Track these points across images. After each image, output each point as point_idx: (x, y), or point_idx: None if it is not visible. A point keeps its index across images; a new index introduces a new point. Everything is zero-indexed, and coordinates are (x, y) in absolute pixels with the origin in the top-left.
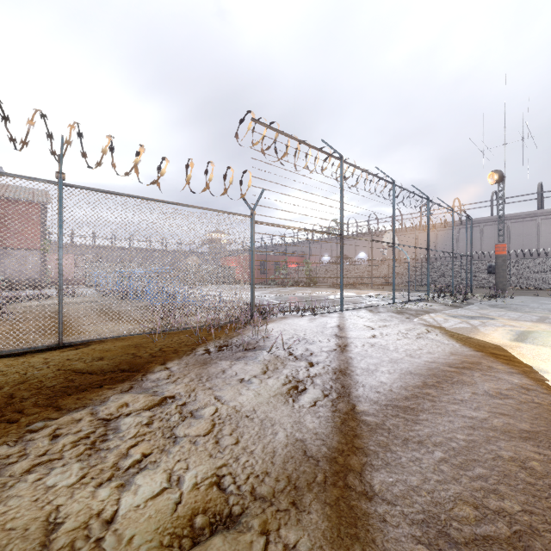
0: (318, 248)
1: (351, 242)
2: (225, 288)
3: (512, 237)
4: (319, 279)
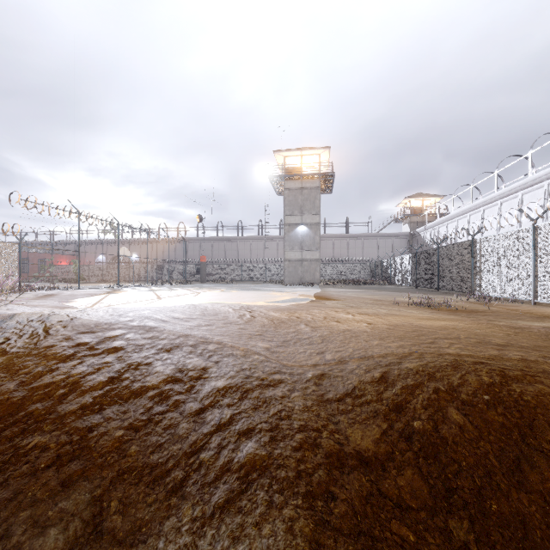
0: (93, 248)
1: (126, 245)
2: (4, 276)
3: (227, 250)
4: (92, 277)
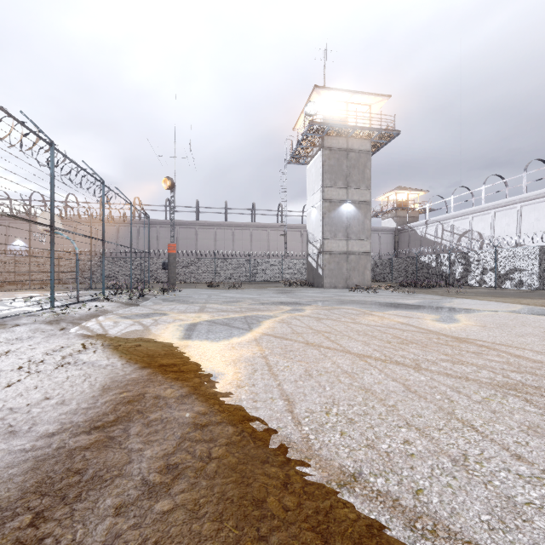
0: None
1: None
2: None
3: (180, 240)
4: None
